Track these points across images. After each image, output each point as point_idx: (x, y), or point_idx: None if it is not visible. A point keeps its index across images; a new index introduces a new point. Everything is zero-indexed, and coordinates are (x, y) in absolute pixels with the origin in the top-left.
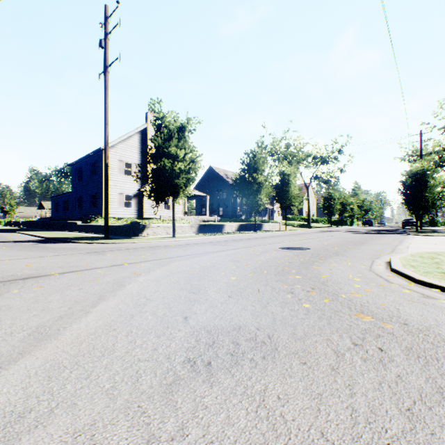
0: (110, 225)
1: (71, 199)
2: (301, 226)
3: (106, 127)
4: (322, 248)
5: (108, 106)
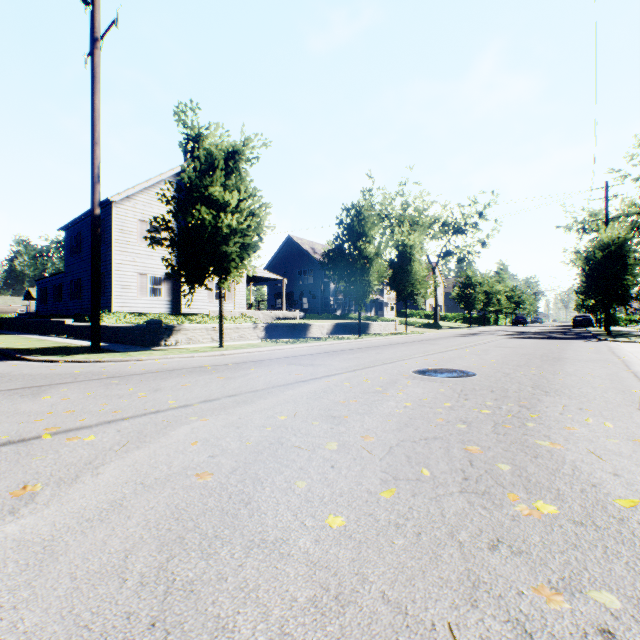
0: (115, 326)
1: (66, 283)
2: (426, 326)
3: (93, 149)
4: (498, 372)
5: (98, 110)
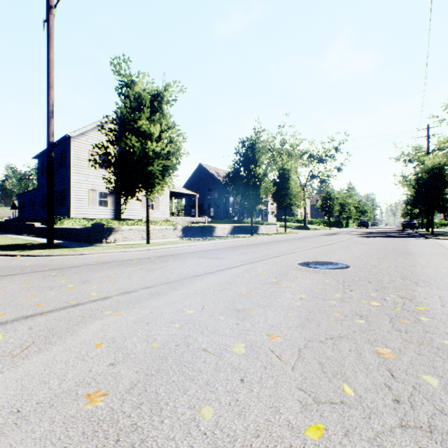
0: (69, 228)
1: (38, 197)
2: (298, 228)
3: (49, 91)
4: (367, 264)
5: (52, 61)
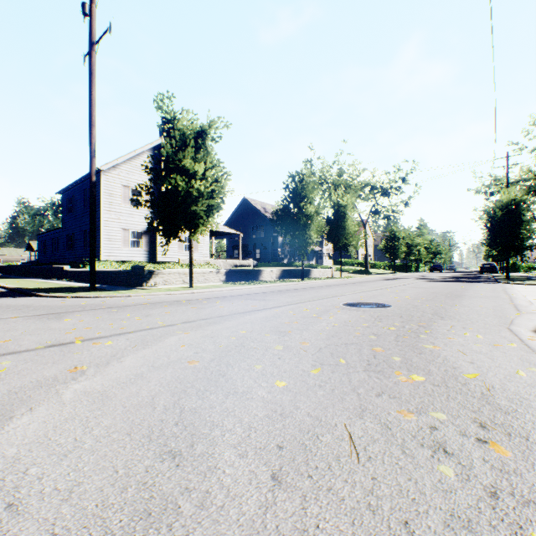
0: (105, 271)
1: (62, 237)
2: (358, 272)
3: (91, 130)
4: (409, 305)
5: (94, 99)
